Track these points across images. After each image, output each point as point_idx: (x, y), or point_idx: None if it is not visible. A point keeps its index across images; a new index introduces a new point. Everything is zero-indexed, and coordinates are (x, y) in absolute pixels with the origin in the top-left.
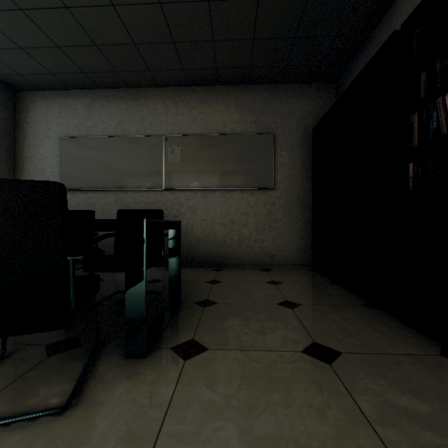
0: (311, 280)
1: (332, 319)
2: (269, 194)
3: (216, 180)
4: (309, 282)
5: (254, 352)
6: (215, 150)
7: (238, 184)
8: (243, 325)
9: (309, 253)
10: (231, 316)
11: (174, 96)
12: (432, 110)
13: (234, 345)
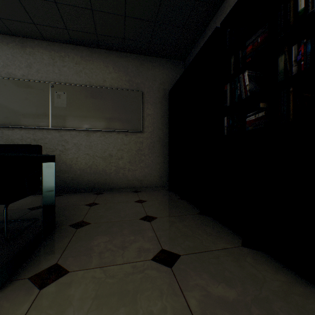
0: (167, 197)
1: (177, 227)
2: (139, 135)
3: (98, 123)
4: (165, 199)
5: (112, 267)
6: (96, 99)
7: (115, 127)
8: (108, 242)
9: (166, 178)
10: (99, 234)
11: (60, 51)
12: (237, 82)
13: (95, 263)
